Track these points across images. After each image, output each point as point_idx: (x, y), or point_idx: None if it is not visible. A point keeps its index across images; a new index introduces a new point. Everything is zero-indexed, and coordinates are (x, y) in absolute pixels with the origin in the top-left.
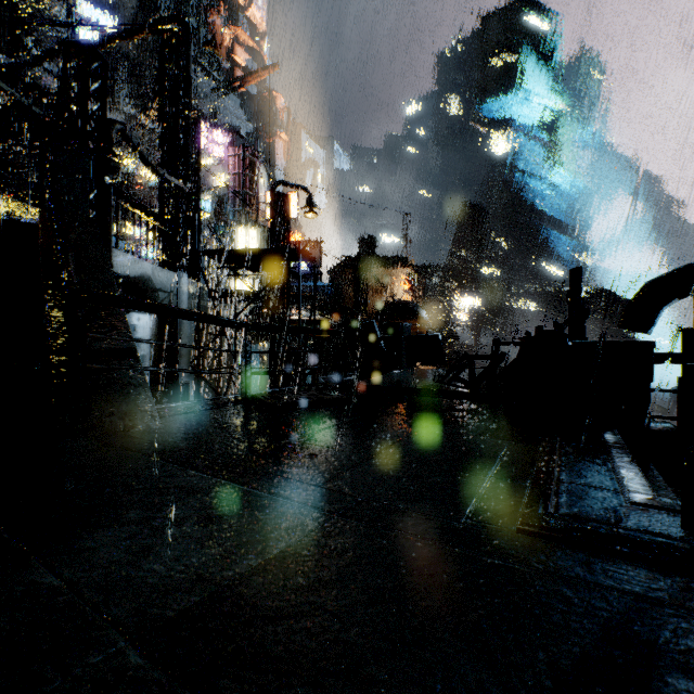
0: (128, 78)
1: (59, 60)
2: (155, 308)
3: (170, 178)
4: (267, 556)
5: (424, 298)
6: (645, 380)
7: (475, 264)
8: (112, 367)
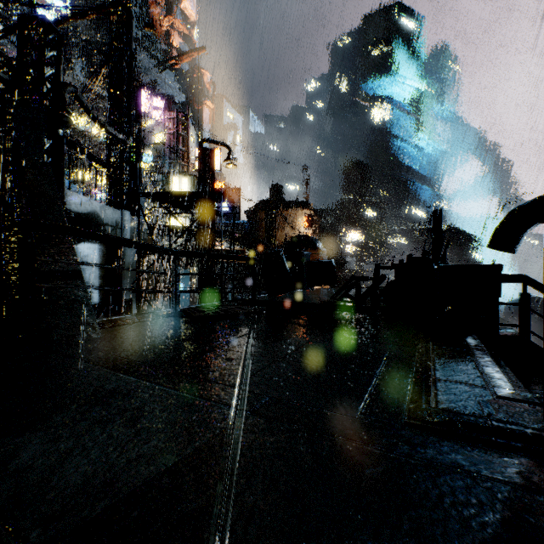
0: (82, 54)
1: (19, 31)
2: (97, 236)
3: (115, 133)
4: (181, 456)
5: (320, 234)
6: (495, 295)
7: (359, 207)
8: (59, 285)
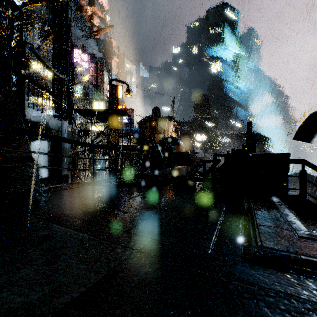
0: (39, 27)
1: None
2: (42, 135)
3: (58, 73)
4: (86, 288)
5: (181, 136)
6: (286, 171)
7: (203, 121)
8: (16, 166)
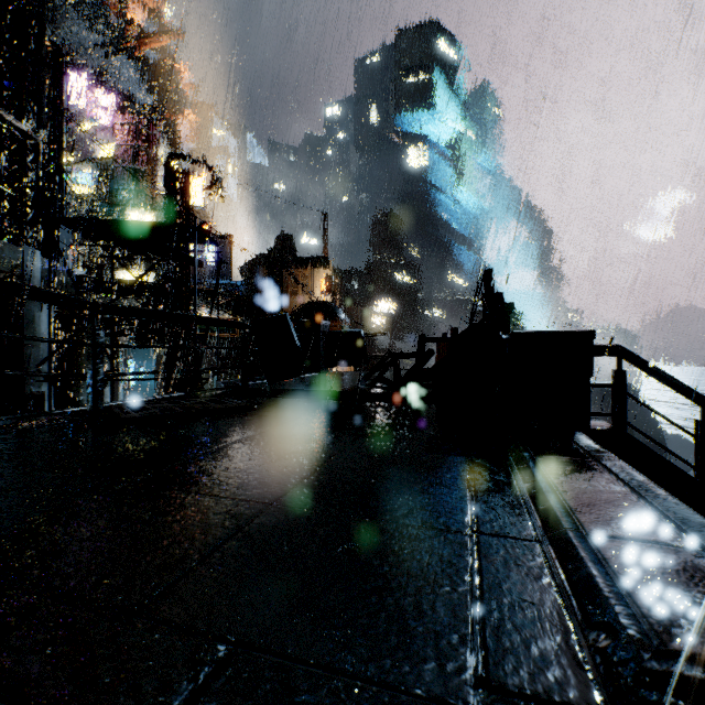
0: None
1: None
2: None
3: (8, 116)
4: None
5: (342, 302)
6: (586, 373)
7: (390, 270)
8: None
